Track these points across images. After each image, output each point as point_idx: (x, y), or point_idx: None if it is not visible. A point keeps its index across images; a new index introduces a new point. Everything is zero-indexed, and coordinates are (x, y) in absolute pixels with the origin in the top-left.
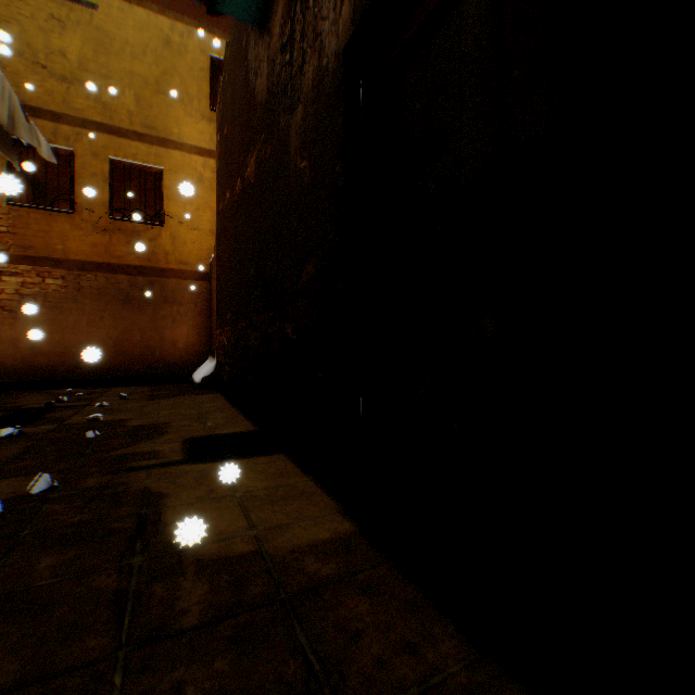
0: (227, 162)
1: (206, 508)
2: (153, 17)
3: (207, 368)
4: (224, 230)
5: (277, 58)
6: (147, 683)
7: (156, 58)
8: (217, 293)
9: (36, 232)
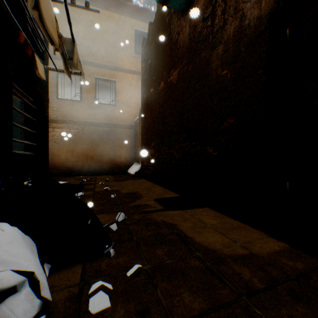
0: (151, 75)
1: (202, 231)
2: (111, 14)
3: (137, 168)
4: (148, 106)
5: (198, 24)
6: (274, 314)
7: (113, 32)
8: (142, 134)
9: (66, 110)
